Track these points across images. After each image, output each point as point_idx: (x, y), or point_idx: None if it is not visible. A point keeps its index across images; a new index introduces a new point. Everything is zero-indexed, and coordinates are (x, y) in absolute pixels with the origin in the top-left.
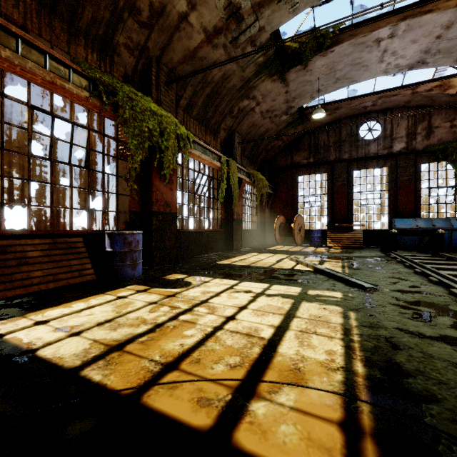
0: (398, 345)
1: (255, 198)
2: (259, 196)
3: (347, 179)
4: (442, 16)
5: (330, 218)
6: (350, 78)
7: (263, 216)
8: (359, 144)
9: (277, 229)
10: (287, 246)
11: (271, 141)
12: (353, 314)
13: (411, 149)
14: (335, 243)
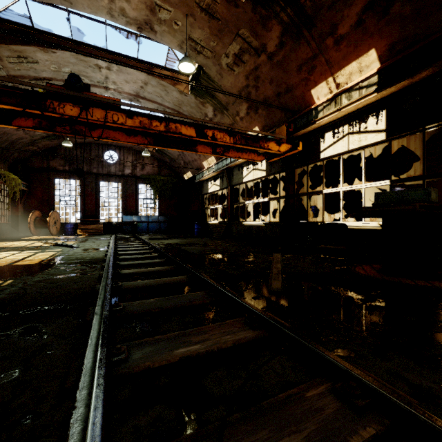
0: (68, 254)
1: (7, 193)
2: (12, 193)
3: (96, 187)
4: None
5: (83, 214)
6: None
7: (15, 210)
8: (104, 164)
9: (32, 222)
10: (42, 236)
11: (26, 145)
12: (61, 252)
13: (134, 175)
14: (84, 232)
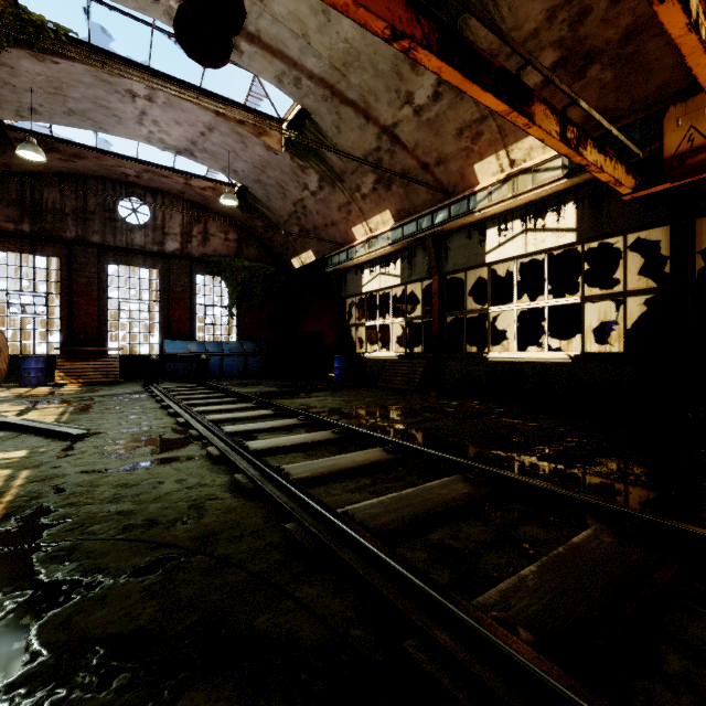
0: (66, 488)
1: None
2: None
3: (98, 275)
4: (203, 114)
5: (68, 337)
6: (95, 120)
7: None
8: (118, 226)
9: None
10: None
11: None
12: (26, 473)
13: (187, 253)
14: (74, 378)
